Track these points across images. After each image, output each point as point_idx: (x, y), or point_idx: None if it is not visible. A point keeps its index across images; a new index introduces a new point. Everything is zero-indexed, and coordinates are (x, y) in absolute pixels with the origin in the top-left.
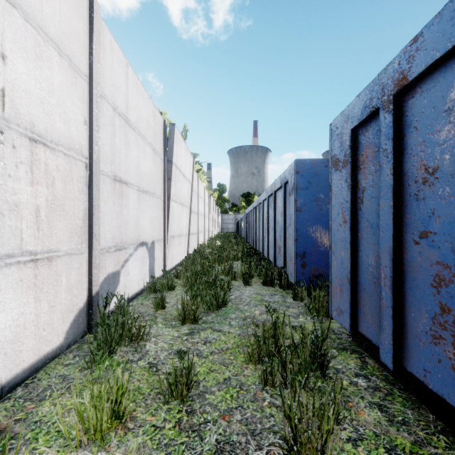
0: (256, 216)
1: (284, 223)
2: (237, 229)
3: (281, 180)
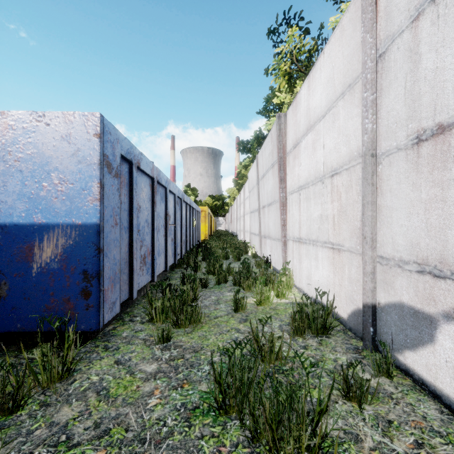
0: None
1: None
2: None
3: None
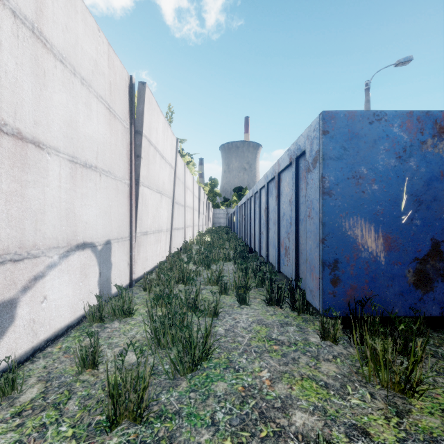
0: (250, 208)
1: (296, 215)
2: (228, 223)
3: (291, 155)
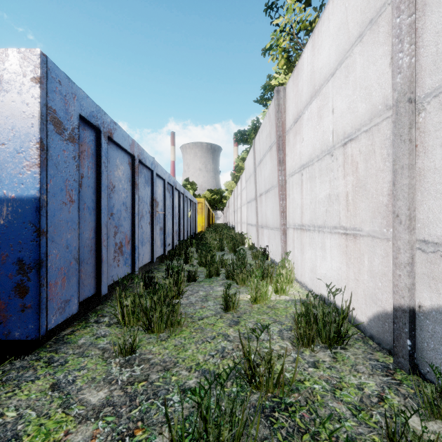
0: None
1: None
2: None
3: None
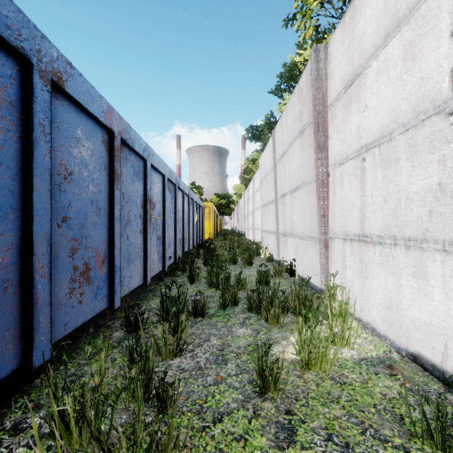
0: None
1: None
2: None
3: None
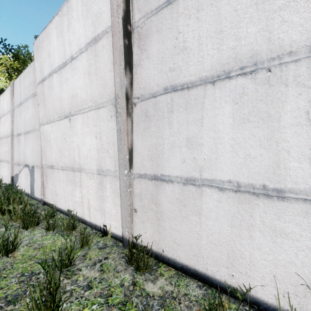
0: None
1: None
2: None
3: None
